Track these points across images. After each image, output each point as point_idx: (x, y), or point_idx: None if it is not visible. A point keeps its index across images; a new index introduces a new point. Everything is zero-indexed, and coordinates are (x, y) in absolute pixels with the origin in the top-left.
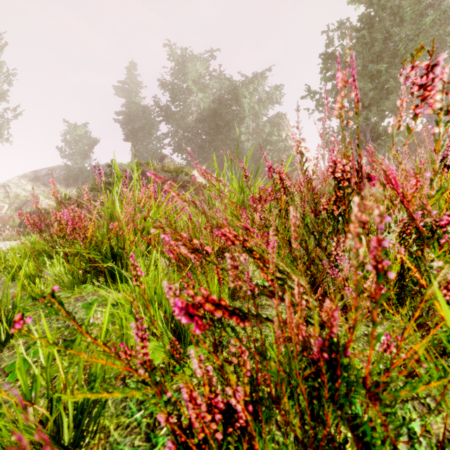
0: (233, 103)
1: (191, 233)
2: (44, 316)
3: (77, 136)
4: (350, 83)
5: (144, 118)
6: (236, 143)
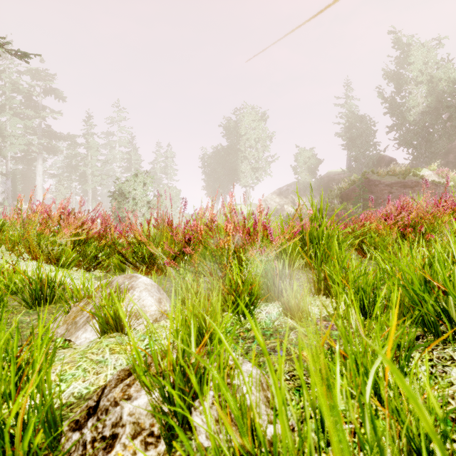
0: None
1: None
2: None
3: (306, 158)
4: None
5: (361, 127)
6: None
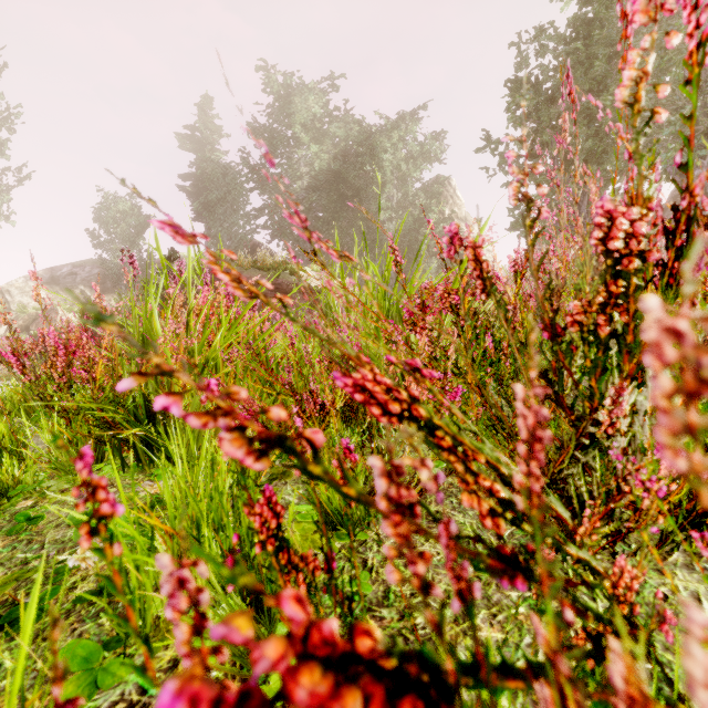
0: (367, 160)
1: (294, 371)
2: (6, 534)
3: (119, 213)
4: (670, 9)
5: (225, 184)
6: (371, 225)
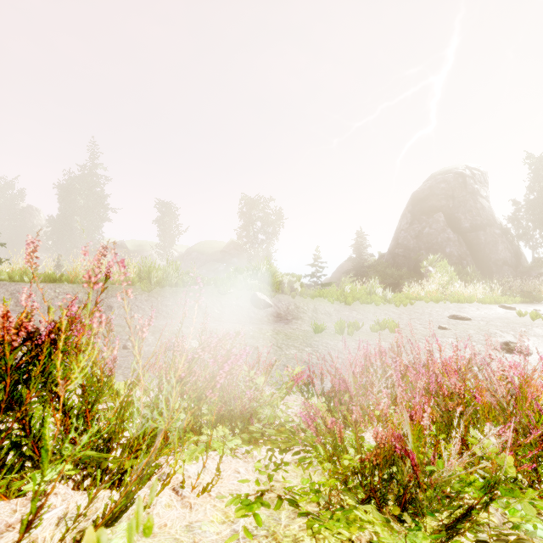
0: None
1: None
2: None
3: None
4: None
5: None
6: None
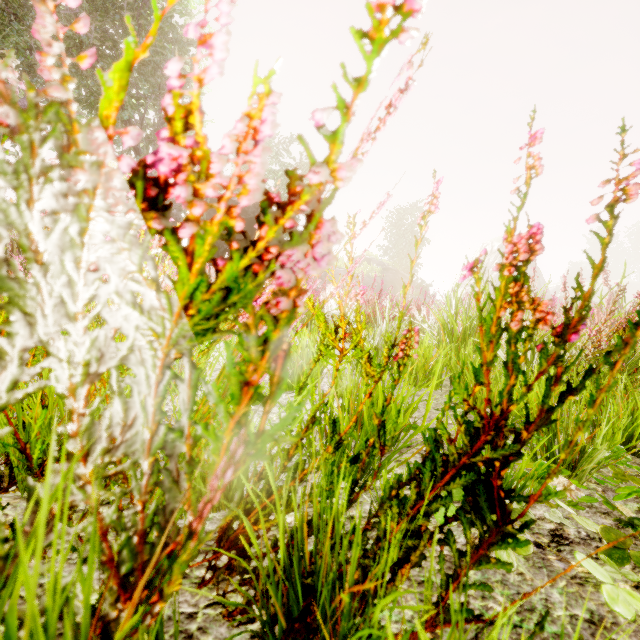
0: None
1: None
2: None
3: None
4: None
5: None
6: None
